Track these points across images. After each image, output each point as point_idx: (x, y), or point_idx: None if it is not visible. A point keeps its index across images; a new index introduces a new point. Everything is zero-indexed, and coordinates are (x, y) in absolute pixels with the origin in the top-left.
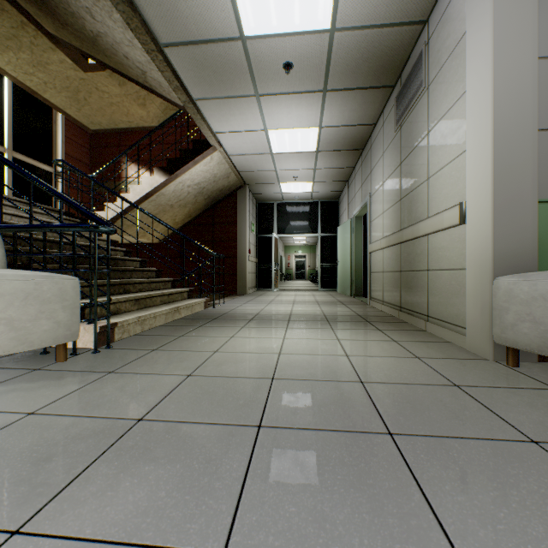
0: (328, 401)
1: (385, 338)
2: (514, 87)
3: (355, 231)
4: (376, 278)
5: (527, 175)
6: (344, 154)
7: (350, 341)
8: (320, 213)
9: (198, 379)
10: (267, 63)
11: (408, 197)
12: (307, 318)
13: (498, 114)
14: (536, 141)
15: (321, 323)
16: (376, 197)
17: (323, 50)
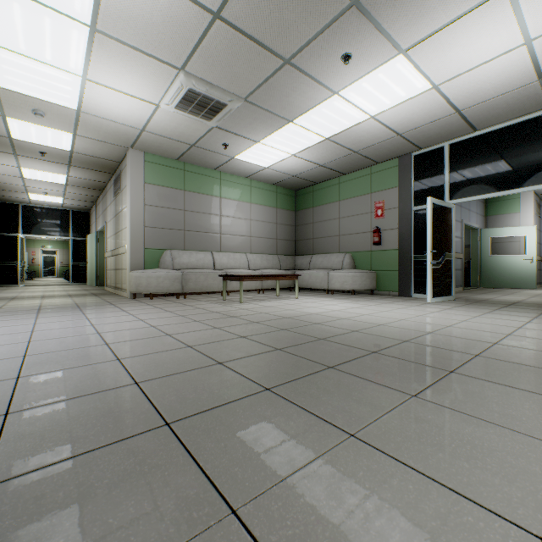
0: (63, 306)
1: (98, 298)
2: (137, 213)
3: (100, 241)
4: (109, 273)
5: (142, 241)
6: (90, 190)
7: (80, 299)
8: (72, 220)
9: (6, 308)
10: (28, 148)
11: (118, 234)
12: (57, 296)
13: (133, 220)
14: (144, 230)
15: (66, 296)
16: (109, 225)
17: (67, 155)
